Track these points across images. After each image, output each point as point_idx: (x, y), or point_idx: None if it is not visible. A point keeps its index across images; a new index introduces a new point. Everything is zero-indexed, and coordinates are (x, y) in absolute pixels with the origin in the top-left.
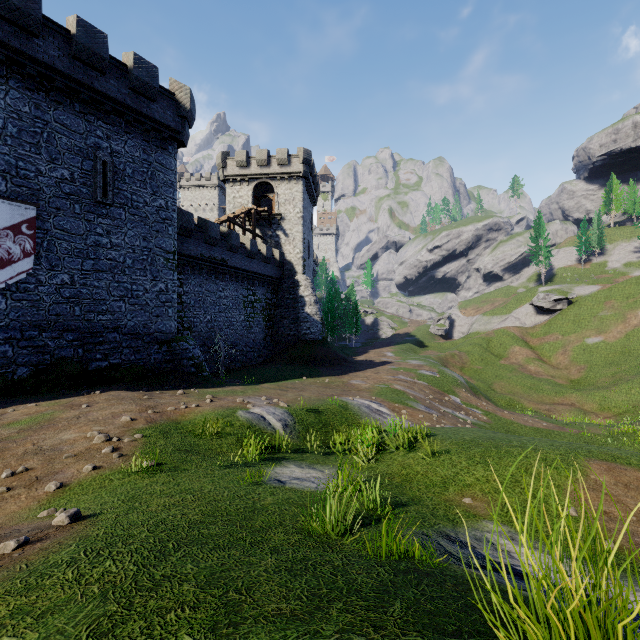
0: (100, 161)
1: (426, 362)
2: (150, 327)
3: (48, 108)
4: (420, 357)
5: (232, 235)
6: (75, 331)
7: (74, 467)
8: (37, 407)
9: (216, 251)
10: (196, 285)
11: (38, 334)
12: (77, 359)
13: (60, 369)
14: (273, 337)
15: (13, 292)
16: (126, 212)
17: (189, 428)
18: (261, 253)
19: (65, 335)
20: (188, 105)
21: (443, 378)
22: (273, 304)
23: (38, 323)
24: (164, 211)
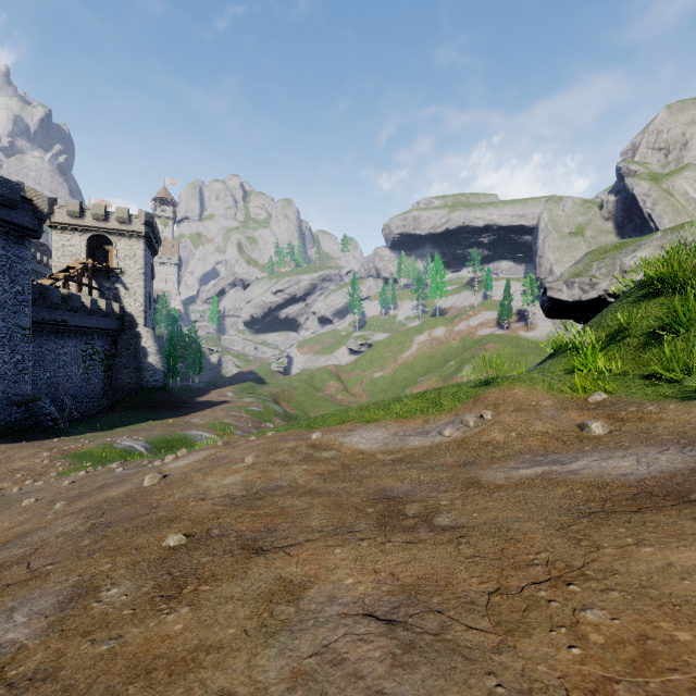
0: None
1: (257, 399)
2: (9, 392)
3: None
4: (255, 395)
5: (73, 298)
6: None
7: (52, 470)
8: None
9: (57, 313)
10: (36, 346)
11: None
12: None
13: None
14: (112, 386)
15: None
16: None
17: (89, 455)
18: (101, 309)
19: None
20: (46, 210)
21: (266, 411)
22: (112, 354)
23: None
24: (21, 295)
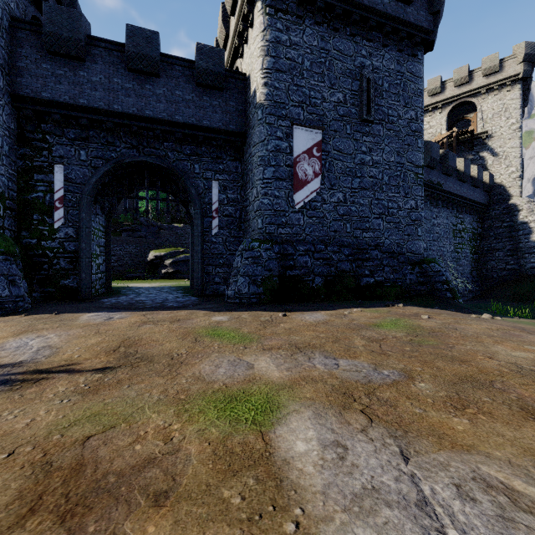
0: (365, 79)
1: None
2: (402, 246)
3: (328, 38)
4: None
5: (449, 156)
6: (347, 247)
7: None
8: (365, 312)
9: (433, 174)
10: None
11: (324, 248)
12: (352, 273)
13: (342, 281)
14: (478, 272)
15: (307, 210)
16: (383, 128)
17: None
18: (470, 176)
19: (342, 250)
20: None
21: None
22: (478, 235)
23: (322, 238)
24: (413, 123)
